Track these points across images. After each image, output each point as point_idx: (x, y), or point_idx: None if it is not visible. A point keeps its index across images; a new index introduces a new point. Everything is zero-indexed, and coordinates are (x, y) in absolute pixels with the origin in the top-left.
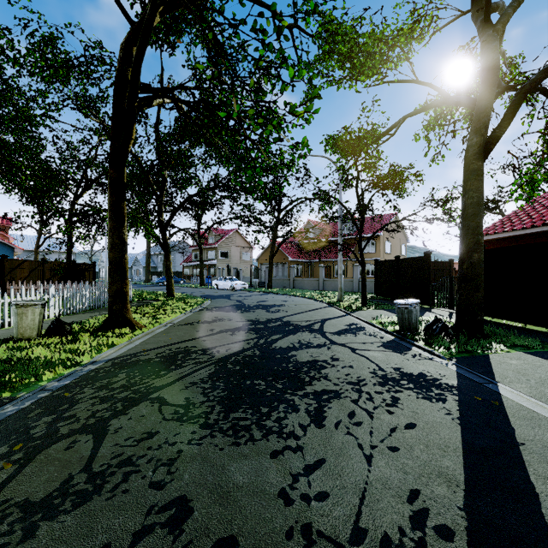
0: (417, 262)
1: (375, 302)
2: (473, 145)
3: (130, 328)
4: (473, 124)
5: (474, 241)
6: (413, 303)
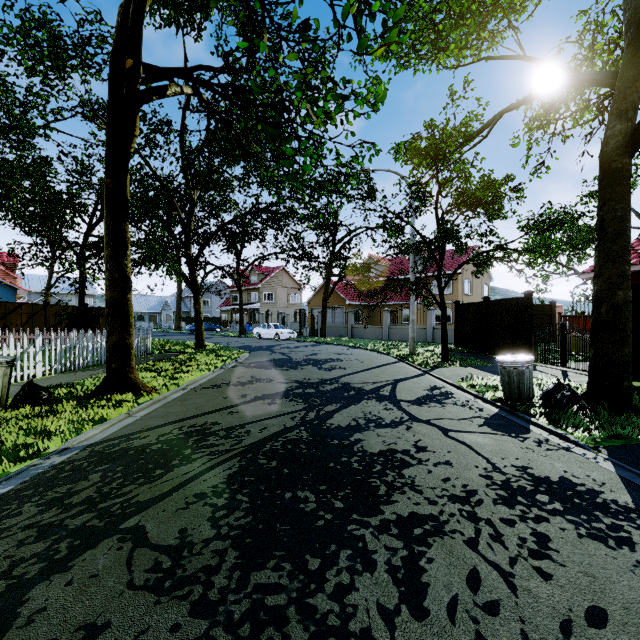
0: (514, 305)
1: (458, 356)
2: (616, 134)
3: (135, 393)
4: (615, 105)
5: (618, 272)
6: (525, 361)
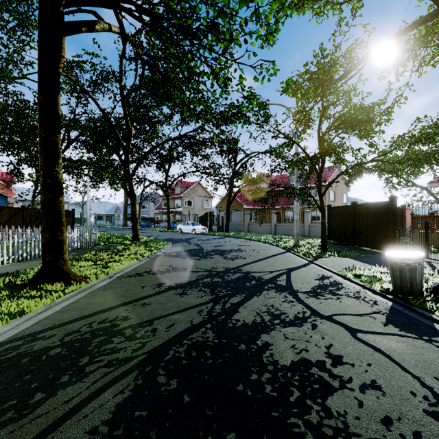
0: (379, 207)
1: (332, 248)
2: None
3: (65, 282)
4: None
5: None
6: (417, 258)
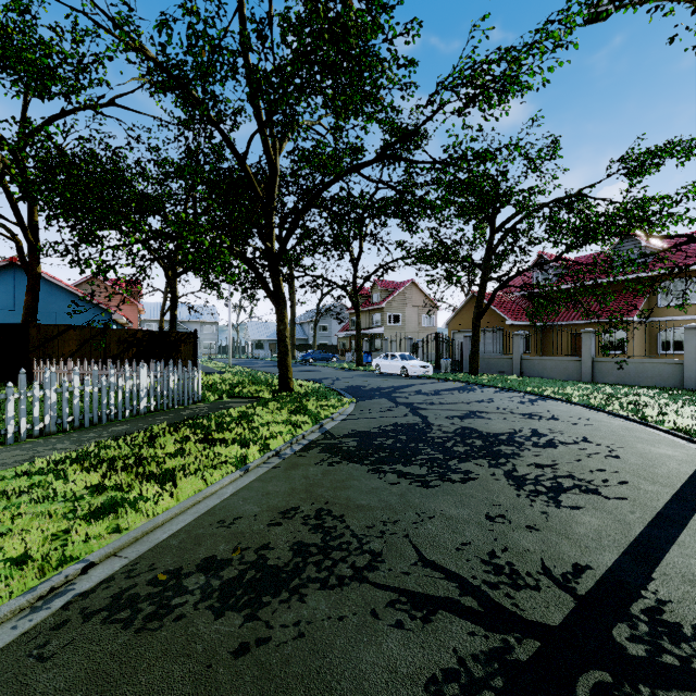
0: None
1: None
2: None
3: None
4: None
5: None
6: None
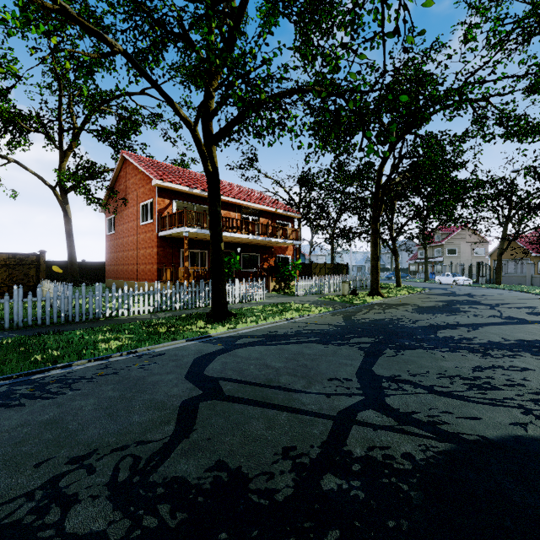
0: None
1: None
2: None
3: (380, 296)
4: None
5: None
6: None
